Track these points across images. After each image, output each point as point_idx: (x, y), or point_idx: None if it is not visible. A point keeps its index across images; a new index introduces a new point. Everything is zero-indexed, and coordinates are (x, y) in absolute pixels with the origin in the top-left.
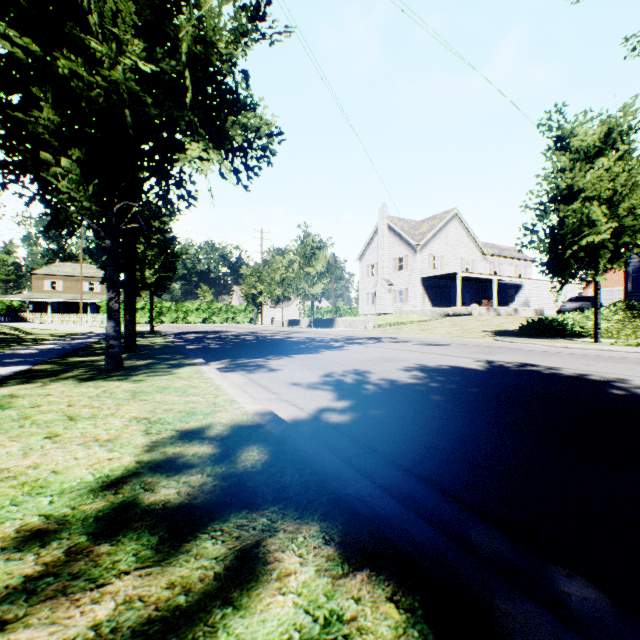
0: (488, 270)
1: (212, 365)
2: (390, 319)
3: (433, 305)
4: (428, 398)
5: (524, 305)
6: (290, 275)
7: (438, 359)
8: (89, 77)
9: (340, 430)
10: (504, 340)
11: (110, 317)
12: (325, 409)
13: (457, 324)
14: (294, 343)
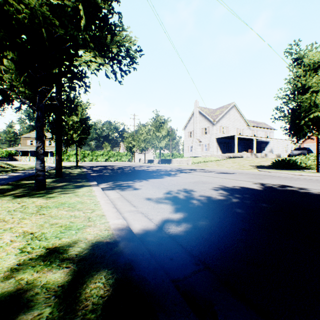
0: (251, 134)
1: (102, 185)
2: (200, 159)
3: (222, 152)
4: (235, 211)
5: (270, 152)
6: (148, 137)
7: (231, 182)
8: (17, 5)
9: (178, 241)
10: (264, 171)
11: (37, 158)
12: (167, 220)
13: (236, 162)
14: (150, 172)
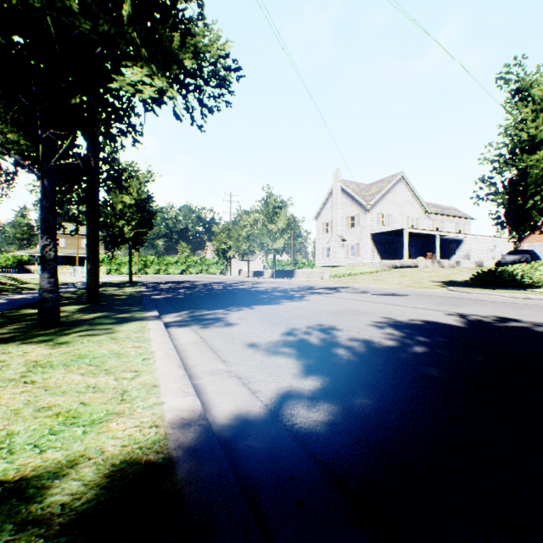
0: (431, 227)
1: (168, 318)
2: (343, 270)
3: (382, 258)
4: (425, 374)
5: (465, 258)
6: (255, 231)
7: (405, 312)
8: None
9: (314, 451)
10: (459, 290)
11: (43, 267)
12: (288, 394)
13: (406, 275)
14: (256, 293)
